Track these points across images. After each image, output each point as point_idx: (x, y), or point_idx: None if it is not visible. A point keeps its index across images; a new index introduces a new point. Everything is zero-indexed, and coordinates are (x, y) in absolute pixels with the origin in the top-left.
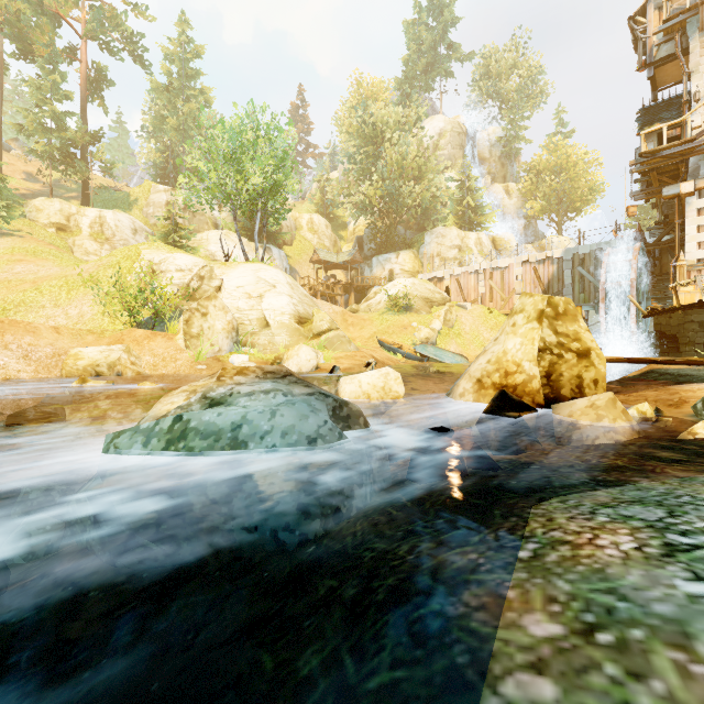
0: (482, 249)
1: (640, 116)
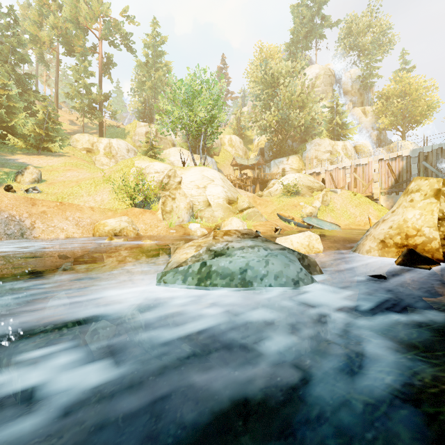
0: (347, 152)
1: None
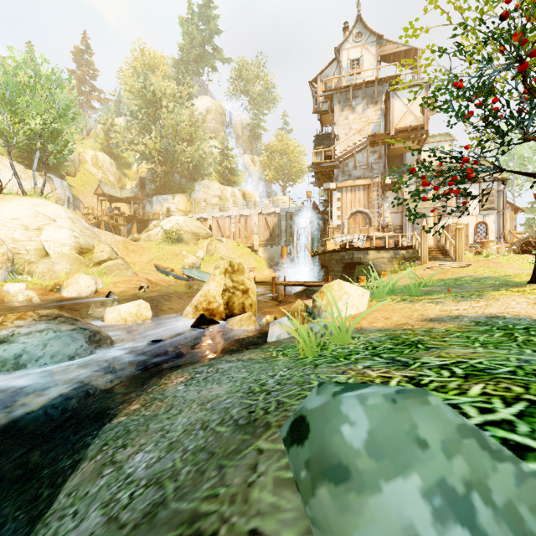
0: (235, 199)
1: (315, 139)
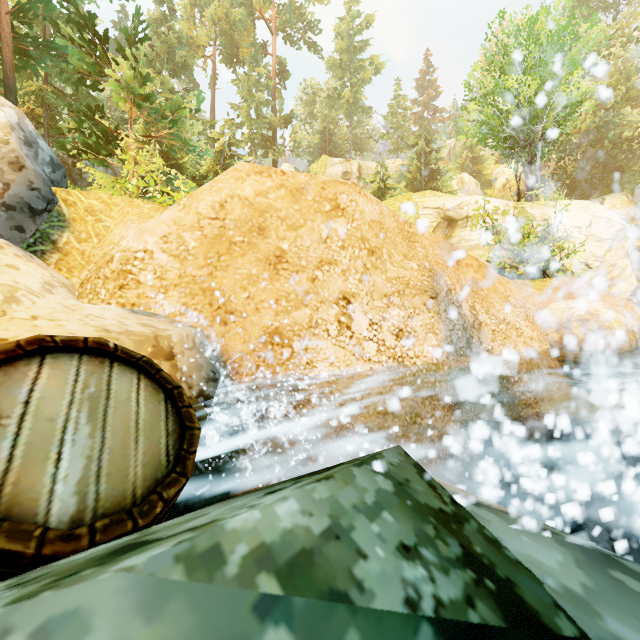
0: None
1: None
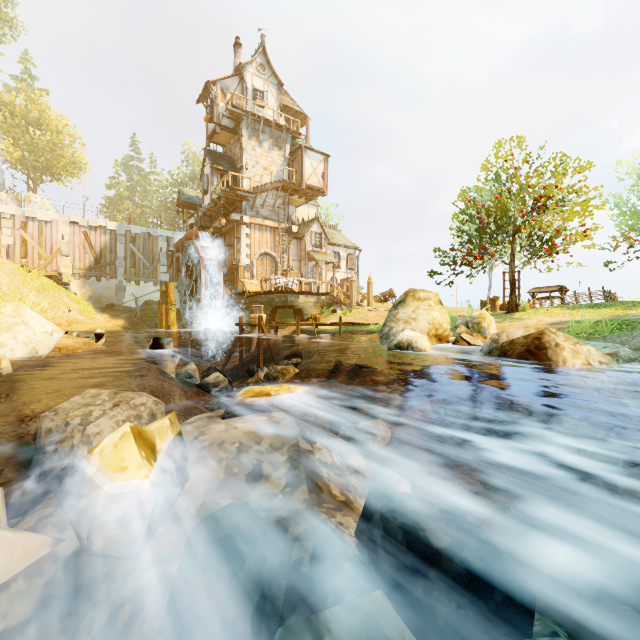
0: None
1: (208, 153)
